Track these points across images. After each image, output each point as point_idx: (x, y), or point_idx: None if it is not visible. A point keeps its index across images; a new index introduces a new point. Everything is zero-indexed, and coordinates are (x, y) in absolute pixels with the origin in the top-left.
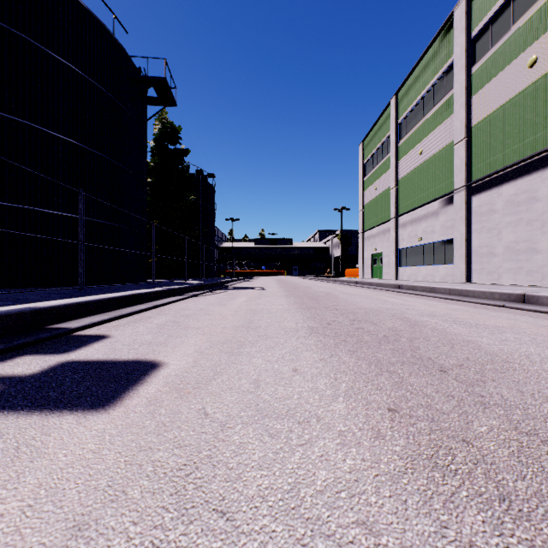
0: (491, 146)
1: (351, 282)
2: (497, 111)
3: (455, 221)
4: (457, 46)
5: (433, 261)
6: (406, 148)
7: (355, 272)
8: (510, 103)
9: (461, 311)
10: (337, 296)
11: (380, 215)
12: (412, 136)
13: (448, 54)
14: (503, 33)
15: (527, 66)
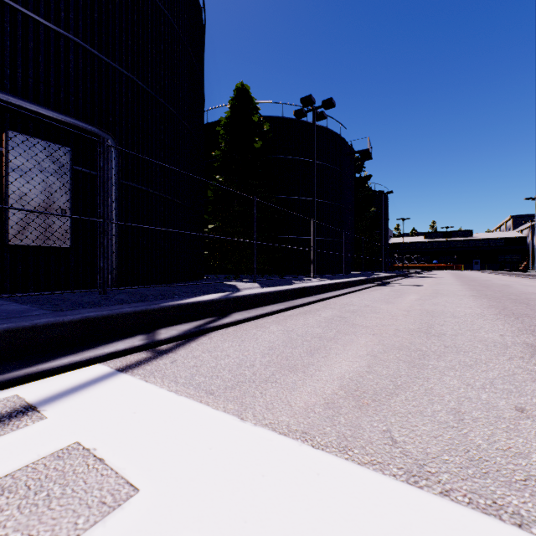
0: None
1: (525, 275)
2: None
3: None
4: None
5: None
6: None
7: None
8: None
9: None
10: (490, 281)
11: None
12: None
13: None
14: None
15: None
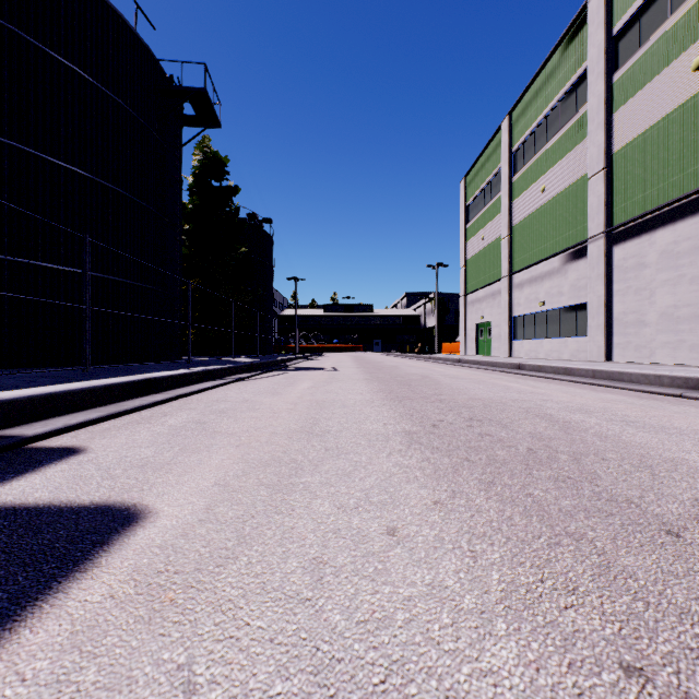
0: (641, 179)
1: (452, 361)
2: (648, 132)
3: (591, 279)
4: (593, 47)
5: (560, 333)
6: (523, 184)
7: (455, 347)
8: (667, 120)
9: (624, 403)
10: (437, 380)
11: (488, 272)
12: (531, 168)
13: (580, 58)
14: (656, 27)
15: (692, 69)
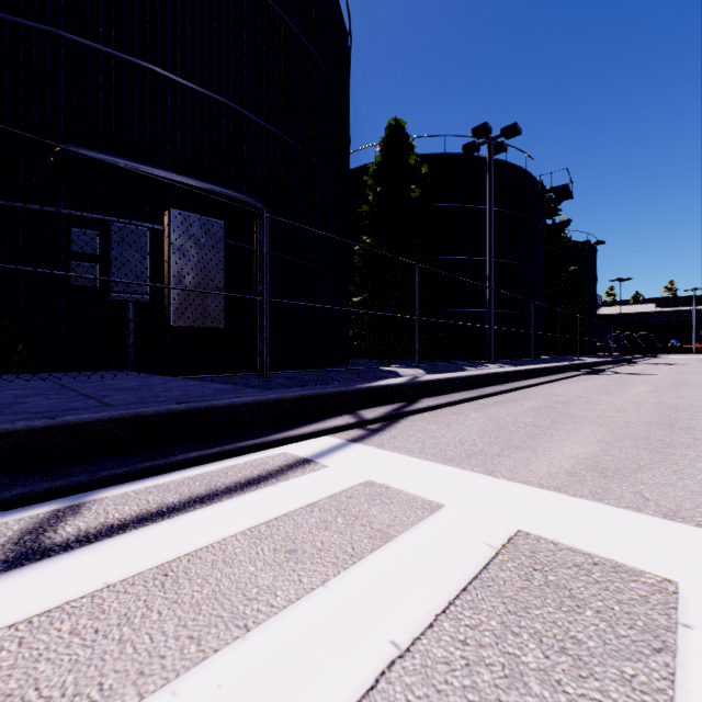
0: None
1: None
2: None
3: None
4: None
5: None
6: None
7: None
8: None
9: None
10: None
11: None
12: None
13: None
14: None
15: None
